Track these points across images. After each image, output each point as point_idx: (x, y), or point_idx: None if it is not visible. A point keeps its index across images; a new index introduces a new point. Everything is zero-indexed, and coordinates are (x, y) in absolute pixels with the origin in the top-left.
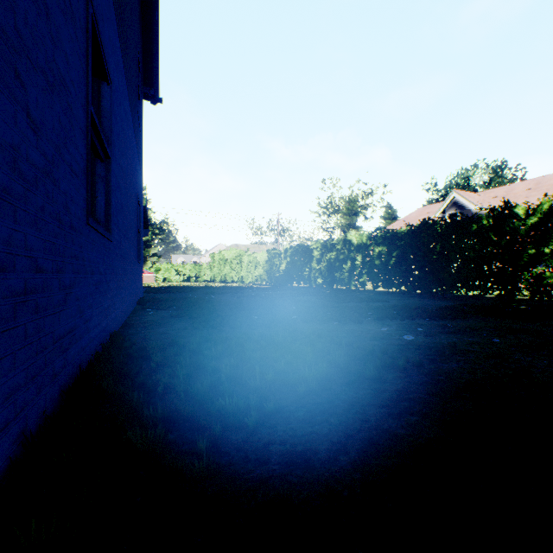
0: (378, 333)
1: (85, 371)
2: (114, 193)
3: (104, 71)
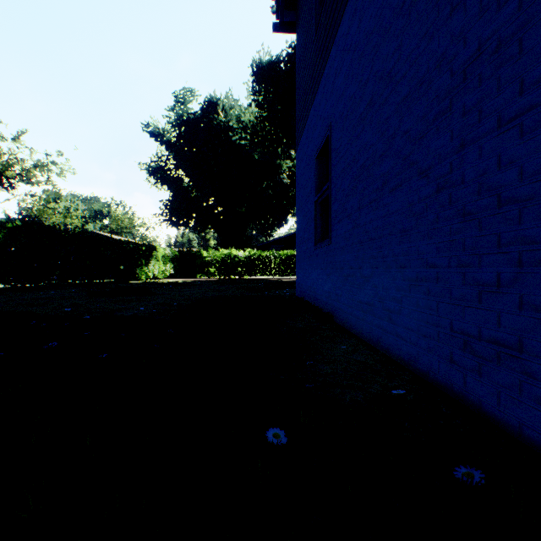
0: (146, 311)
1: (311, 303)
2: (338, 196)
3: (327, 140)
